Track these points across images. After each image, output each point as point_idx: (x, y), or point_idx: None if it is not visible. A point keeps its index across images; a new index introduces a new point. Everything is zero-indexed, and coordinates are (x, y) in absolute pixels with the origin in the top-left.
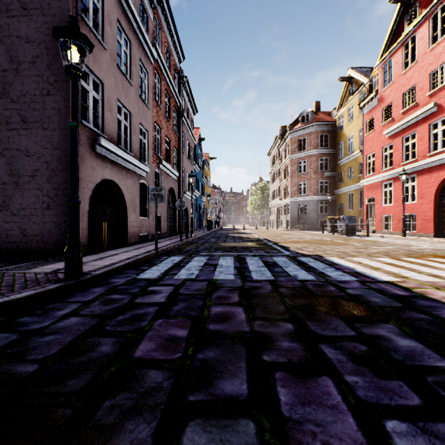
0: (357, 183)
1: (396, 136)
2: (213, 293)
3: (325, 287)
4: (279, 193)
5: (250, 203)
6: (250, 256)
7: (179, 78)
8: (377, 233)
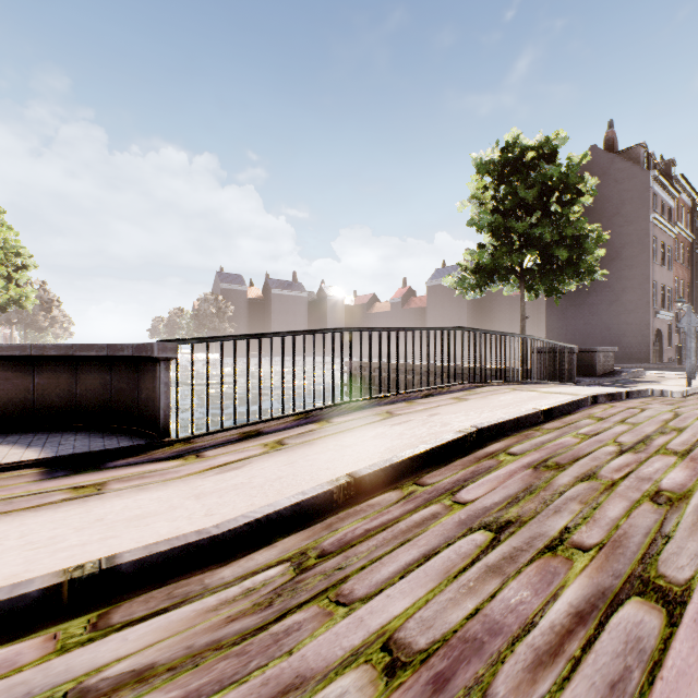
0: None
1: None
2: None
3: None
4: None
5: None
6: None
7: (691, 216)
8: None
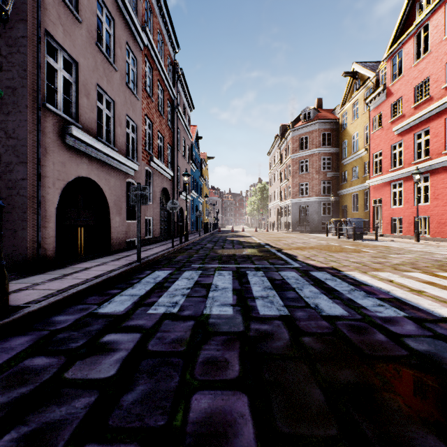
0: (363, 183)
1: (407, 133)
2: (199, 349)
3: (369, 333)
4: (279, 194)
5: (249, 204)
6: (252, 271)
7: (174, 71)
8: (386, 237)
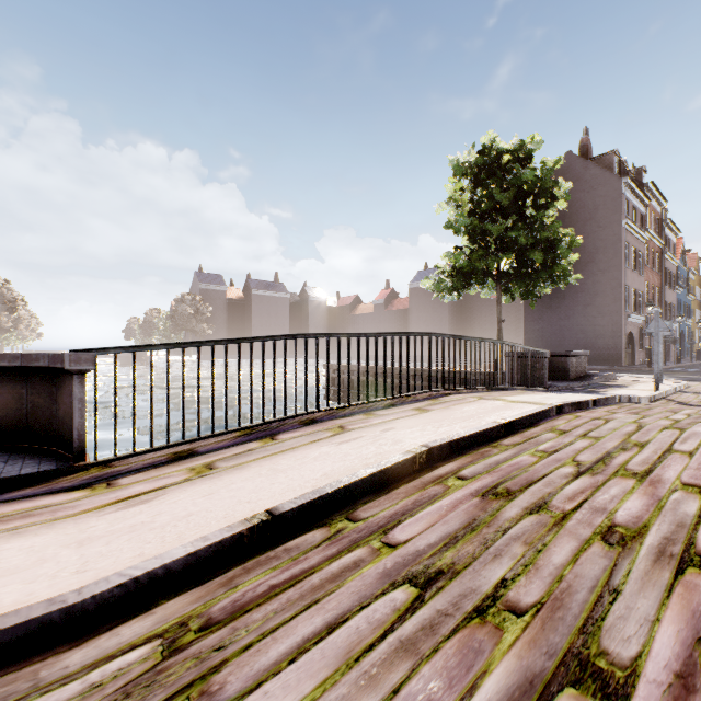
0: None
1: None
2: None
3: None
4: None
5: None
6: None
7: (661, 223)
8: None
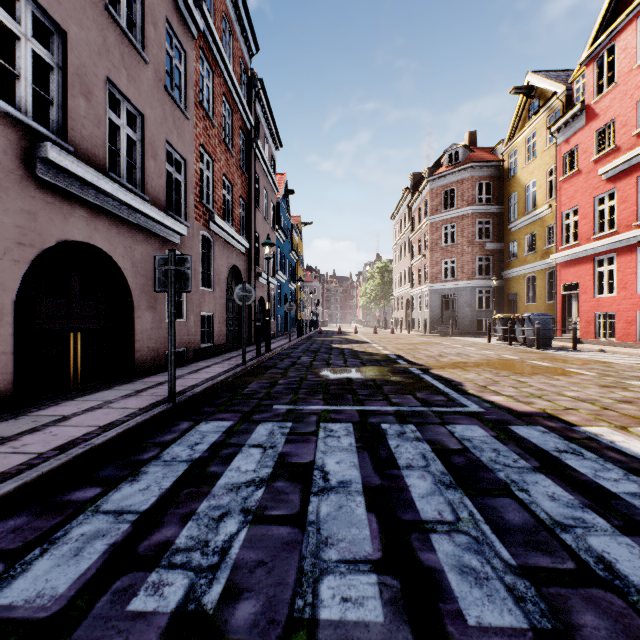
0: (544, 259)
1: (624, 176)
2: None
3: None
4: (409, 277)
5: (363, 292)
6: (393, 422)
7: (250, 83)
8: (586, 344)
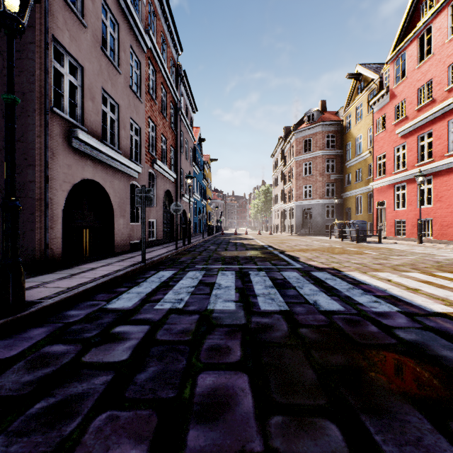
0: (366, 185)
1: (410, 135)
2: (204, 338)
3: (363, 325)
4: (283, 197)
5: (253, 207)
6: (255, 271)
7: (177, 73)
8: (389, 240)
